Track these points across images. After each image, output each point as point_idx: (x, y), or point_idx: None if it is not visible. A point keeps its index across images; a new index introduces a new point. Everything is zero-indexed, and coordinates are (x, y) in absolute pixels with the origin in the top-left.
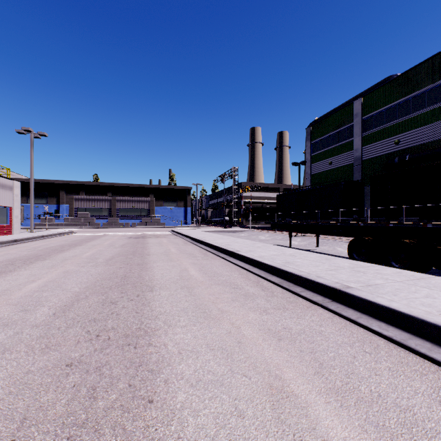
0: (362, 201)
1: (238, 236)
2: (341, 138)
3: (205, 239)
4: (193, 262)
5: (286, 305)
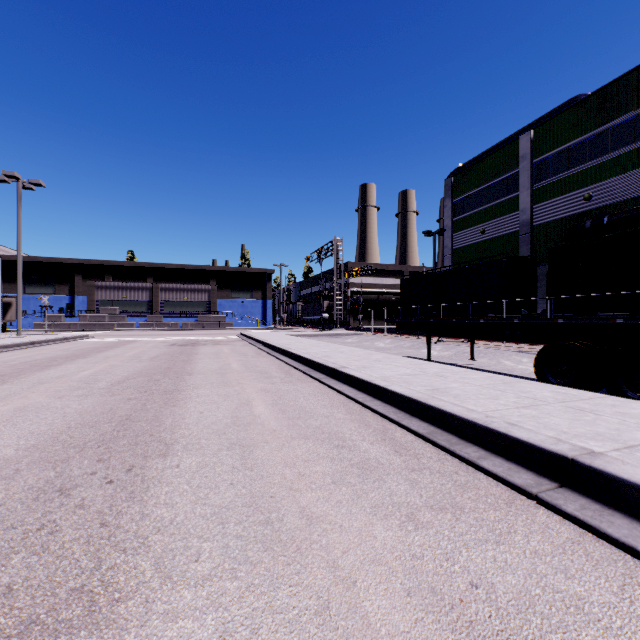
0: (533, 288)
1: (343, 342)
2: (499, 194)
3: (290, 347)
4: (264, 388)
5: (456, 497)
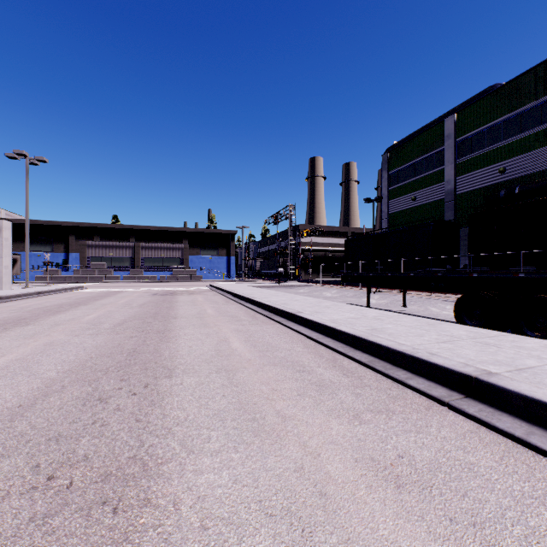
0: (456, 247)
1: (296, 292)
2: (428, 167)
3: (254, 296)
4: (236, 329)
5: (389, 404)
